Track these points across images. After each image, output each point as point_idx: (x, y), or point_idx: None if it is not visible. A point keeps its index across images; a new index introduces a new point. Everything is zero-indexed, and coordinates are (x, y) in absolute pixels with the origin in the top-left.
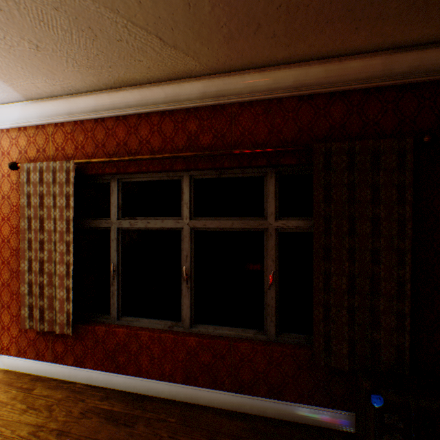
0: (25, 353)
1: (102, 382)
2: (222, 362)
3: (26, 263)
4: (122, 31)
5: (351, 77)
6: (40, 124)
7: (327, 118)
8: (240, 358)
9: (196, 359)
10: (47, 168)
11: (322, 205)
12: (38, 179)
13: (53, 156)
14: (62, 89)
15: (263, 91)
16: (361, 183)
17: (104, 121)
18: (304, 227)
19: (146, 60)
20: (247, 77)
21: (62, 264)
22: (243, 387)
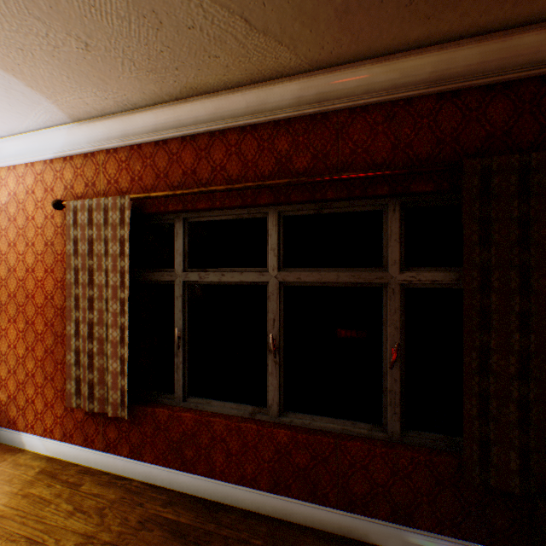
0: (71, 438)
1: (164, 481)
2: (324, 467)
3: (72, 326)
4: (196, 12)
5: (522, 59)
6: (88, 151)
7: (482, 123)
8: (350, 463)
9: (287, 460)
10: (97, 206)
11: (477, 249)
12: (86, 221)
13: (105, 191)
14: (115, 104)
15: (384, 90)
16: (540, 216)
17: (166, 143)
18: (443, 282)
19: (223, 56)
20: (361, 71)
21: (115, 327)
22: (354, 503)
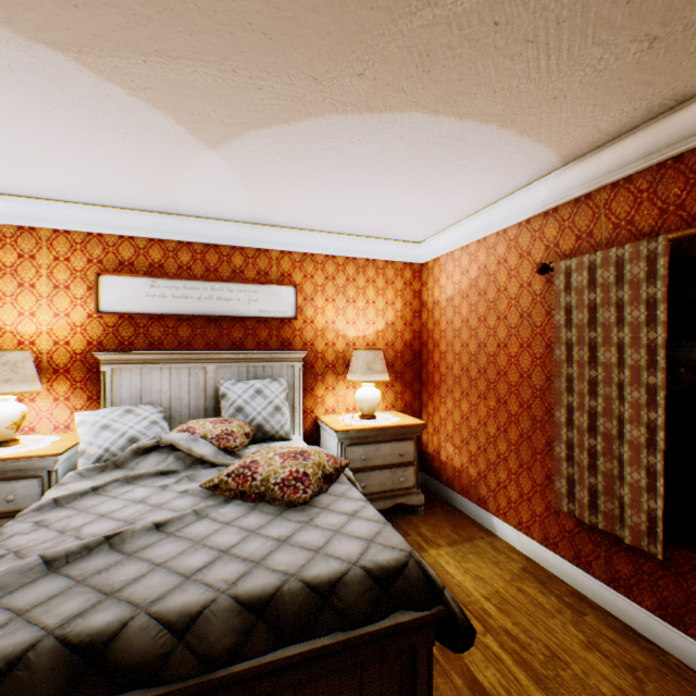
0: (553, 545)
1: None
2: None
3: (561, 412)
4: None
5: None
6: (580, 194)
7: None
8: None
9: None
10: (601, 262)
11: None
12: (583, 282)
13: (606, 240)
14: (643, 112)
15: None
16: None
17: None
18: None
19: None
20: None
21: (633, 424)
22: None
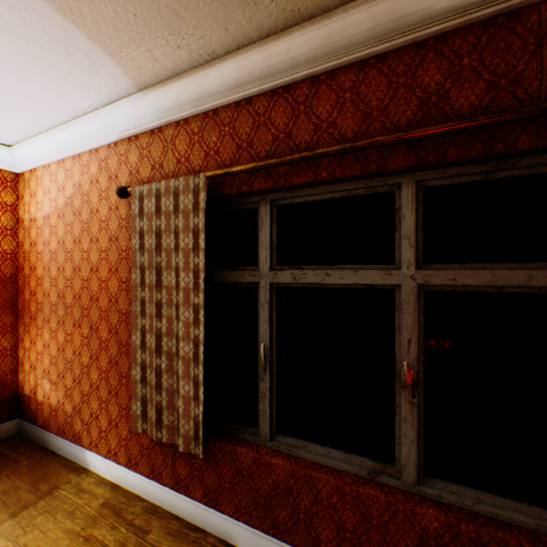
0: (136, 465)
1: (246, 544)
2: None
3: (138, 335)
4: None
5: None
6: (155, 126)
7: None
8: None
9: None
10: (165, 190)
11: None
12: (153, 209)
13: (173, 172)
14: (188, 55)
15: None
16: None
17: (249, 103)
18: None
19: None
20: None
21: (186, 340)
22: None
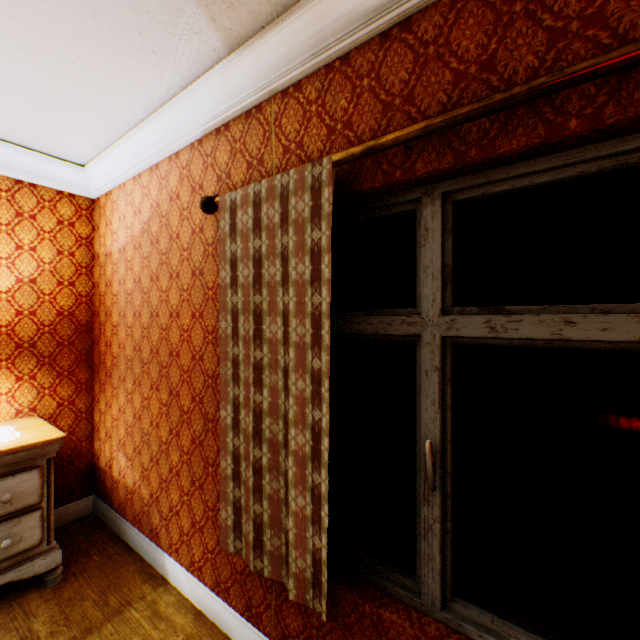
0: (226, 593)
1: None
2: None
3: (228, 410)
4: None
5: None
6: (252, 104)
7: None
8: None
9: None
10: (267, 193)
11: None
12: (249, 223)
13: (278, 168)
14: None
15: None
16: None
17: (406, 27)
18: None
19: None
20: None
21: (300, 426)
22: None
